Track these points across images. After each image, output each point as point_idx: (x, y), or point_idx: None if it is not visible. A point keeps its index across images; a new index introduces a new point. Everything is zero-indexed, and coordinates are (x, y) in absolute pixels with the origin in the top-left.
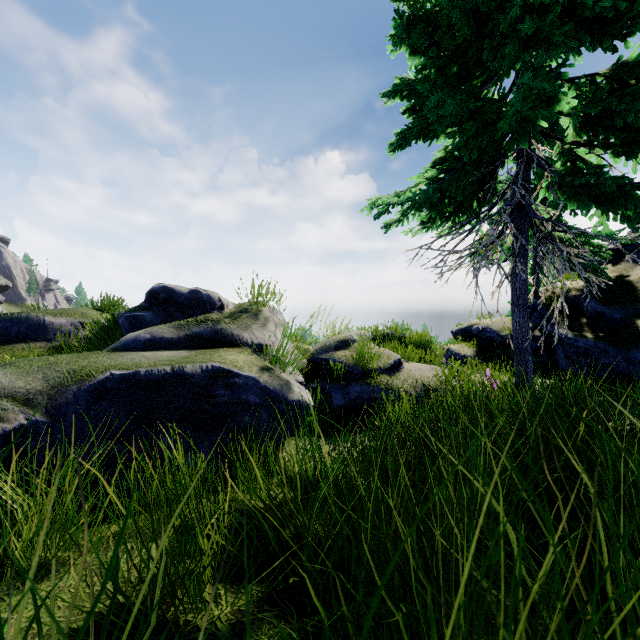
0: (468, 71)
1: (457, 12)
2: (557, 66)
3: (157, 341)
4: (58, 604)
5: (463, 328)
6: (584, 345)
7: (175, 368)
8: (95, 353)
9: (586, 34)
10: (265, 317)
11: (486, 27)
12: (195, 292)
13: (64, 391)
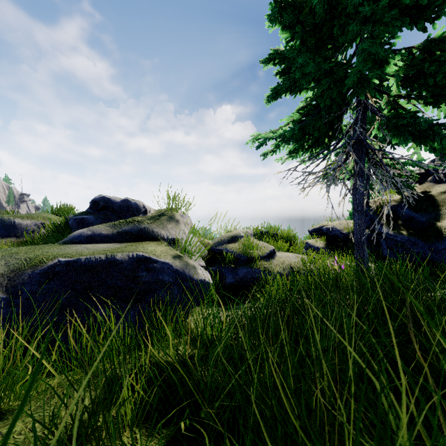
0: (323, 43)
1: None
2: (388, 37)
3: (96, 236)
4: None
5: (316, 228)
6: (401, 239)
7: (108, 256)
8: (49, 245)
9: (406, 17)
10: (177, 219)
11: (336, 11)
12: (126, 201)
13: (21, 274)
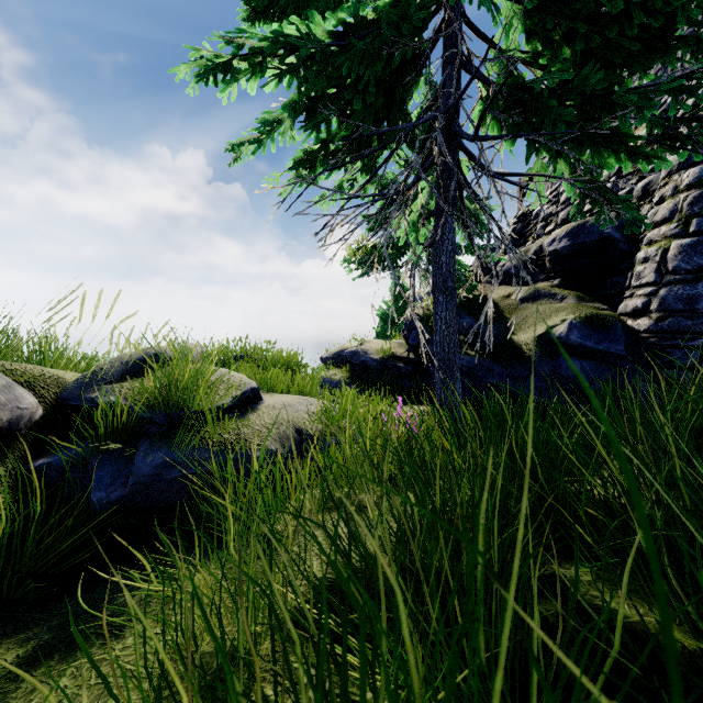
0: None
1: None
2: None
3: None
4: None
5: (334, 353)
6: (469, 364)
7: None
8: None
9: None
10: None
11: None
12: None
13: None
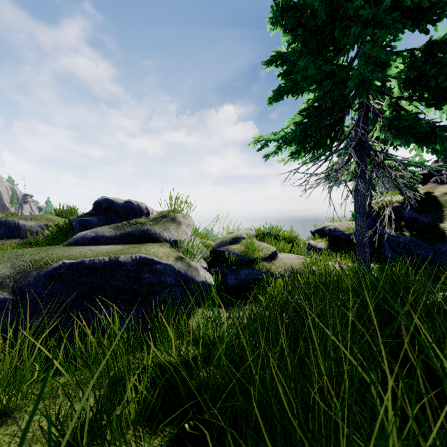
0: (324, 45)
1: (317, 1)
2: (389, 40)
3: (100, 238)
4: (11, 446)
5: (319, 229)
6: (403, 241)
7: (112, 258)
8: (53, 247)
9: (408, 20)
10: (179, 221)
11: (338, 13)
12: (128, 203)
13: (27, 276)
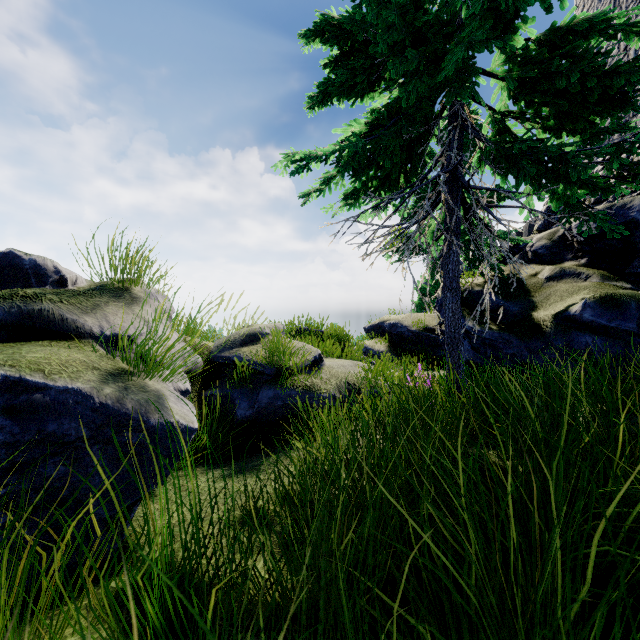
0: None
1: None
2: None
3: None
4: None
5: (375, 324)
6: (490, 337)
7: None
8: None
9: None
10: (135, 298)
11: None
12: (9, 256)
13: None
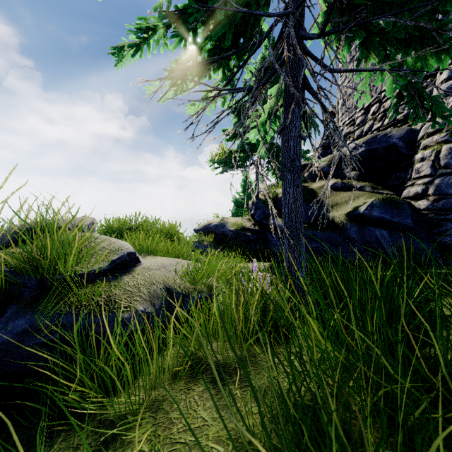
0: None
1: None
2: None
3: None
4: None
5: (203, 226)
6: None
7: None
8: None
9: None
10: None
11: None
12: None
13: None
